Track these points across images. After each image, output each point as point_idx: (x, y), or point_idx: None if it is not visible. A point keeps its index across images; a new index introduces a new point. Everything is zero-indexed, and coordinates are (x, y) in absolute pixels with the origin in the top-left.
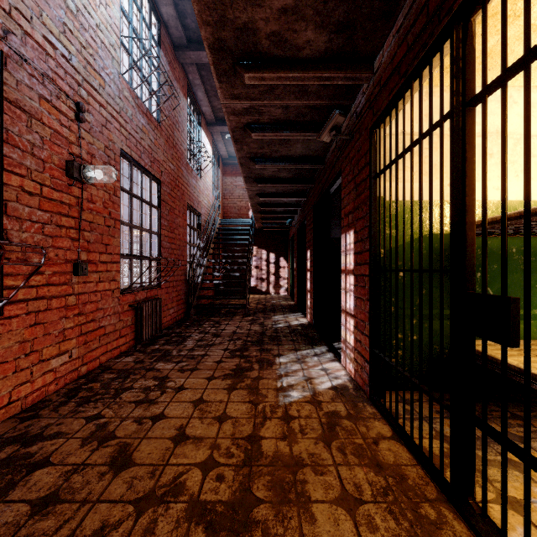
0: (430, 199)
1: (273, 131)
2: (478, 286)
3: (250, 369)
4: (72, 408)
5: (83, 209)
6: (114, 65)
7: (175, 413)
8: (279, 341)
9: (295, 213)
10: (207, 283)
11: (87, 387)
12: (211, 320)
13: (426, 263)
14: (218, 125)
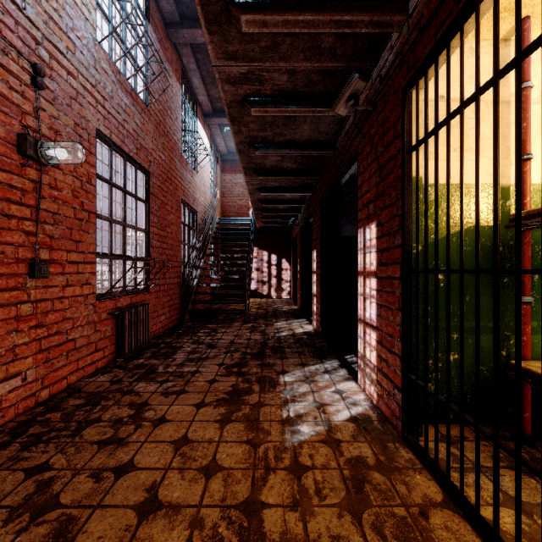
0: (517, 162)
1: (277, 105)
2: (536, 292)
3: (249, 392)
4: (13, 453)
5: (43, 196)
6: (88, 29)
7: (148, 461)
8: (283, 354)
9: (299, 211)
10: (204, 286)
11: (43, 418)
12: (207, 327)
13: (470, 262)
14: (216, 116)
